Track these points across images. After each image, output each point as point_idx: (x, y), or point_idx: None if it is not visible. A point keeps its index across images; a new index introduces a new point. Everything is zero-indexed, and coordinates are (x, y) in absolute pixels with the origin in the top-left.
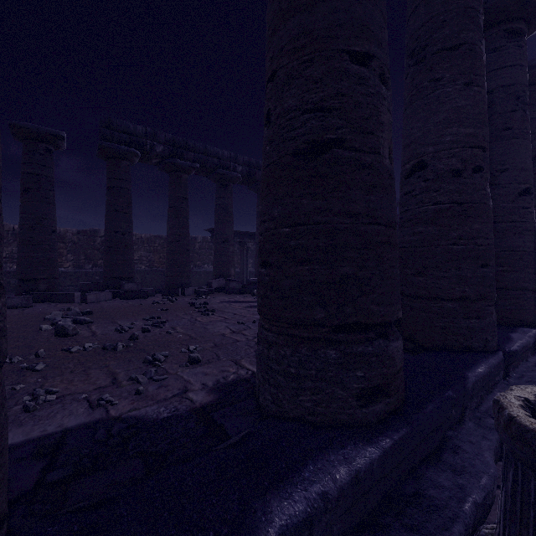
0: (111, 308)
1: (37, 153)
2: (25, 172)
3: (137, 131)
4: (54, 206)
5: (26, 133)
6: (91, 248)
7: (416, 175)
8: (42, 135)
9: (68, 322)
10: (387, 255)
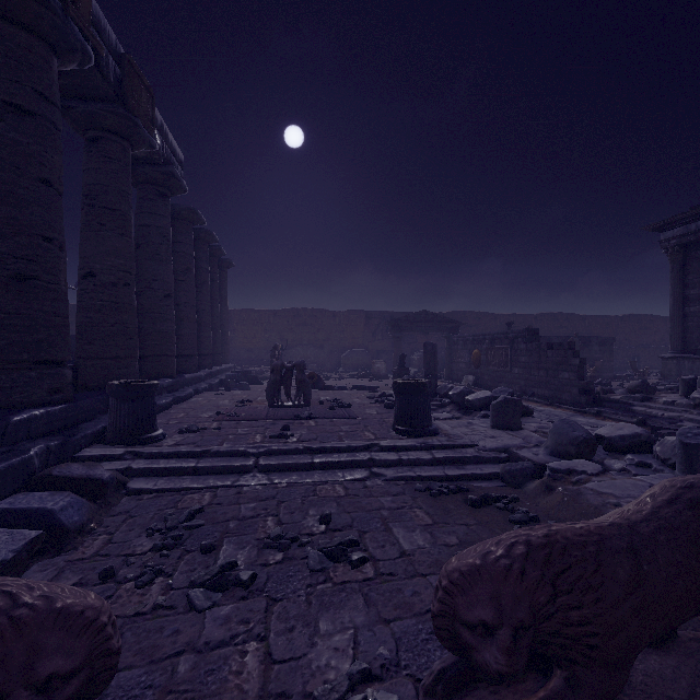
0: None
1: None
2: None
3: None
4: None
5: None
6: None
7: (89, 280)
8: None
9: None
10: (64, 331)
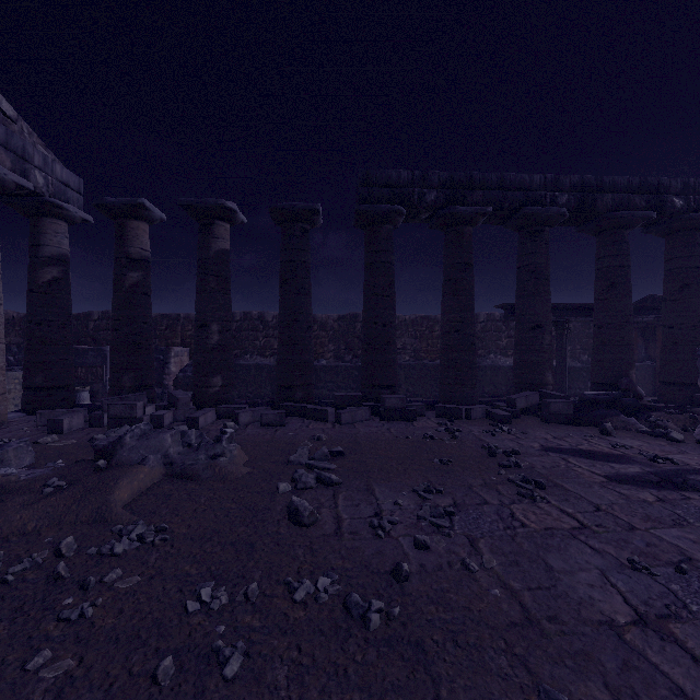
0: (368, 443)
1: (293, 236)
2: (283, 261)
3: (401, 179)
4: (310, 297)
5: (283, 215)
6: (351, 336)
7: None
8: (298, 213)
9: (309, 481)
10: None
